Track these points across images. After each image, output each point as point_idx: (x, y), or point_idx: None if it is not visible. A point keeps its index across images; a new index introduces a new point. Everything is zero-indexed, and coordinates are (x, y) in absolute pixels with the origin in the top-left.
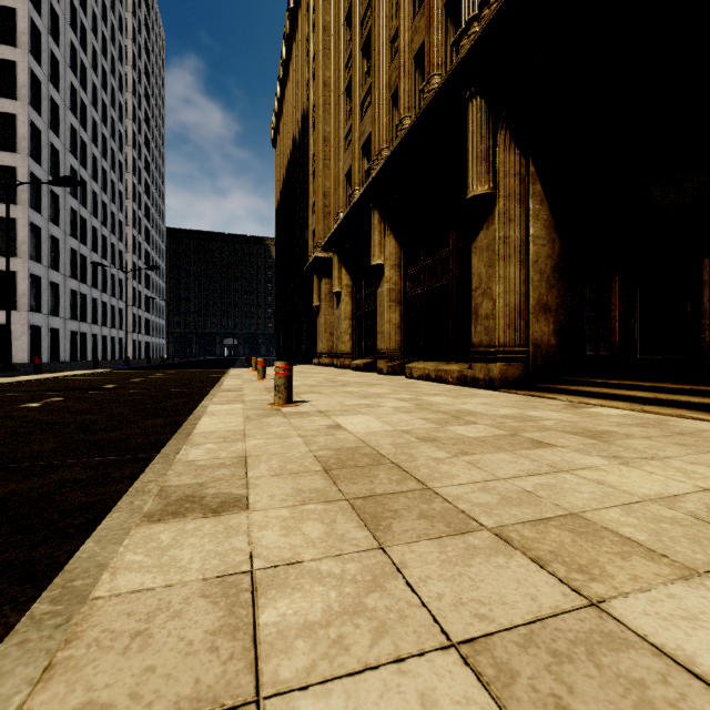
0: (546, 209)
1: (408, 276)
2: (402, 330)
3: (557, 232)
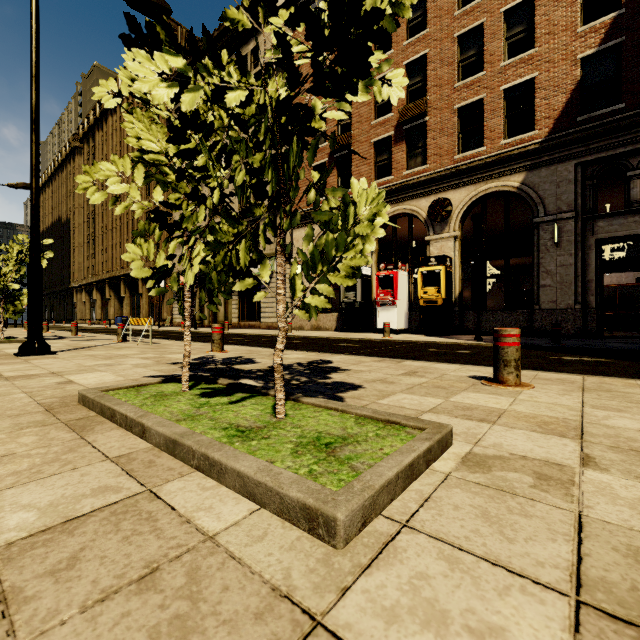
0: (118, 300)
1: (103, 303)
2: (102, 314)
3: (120, 303)
